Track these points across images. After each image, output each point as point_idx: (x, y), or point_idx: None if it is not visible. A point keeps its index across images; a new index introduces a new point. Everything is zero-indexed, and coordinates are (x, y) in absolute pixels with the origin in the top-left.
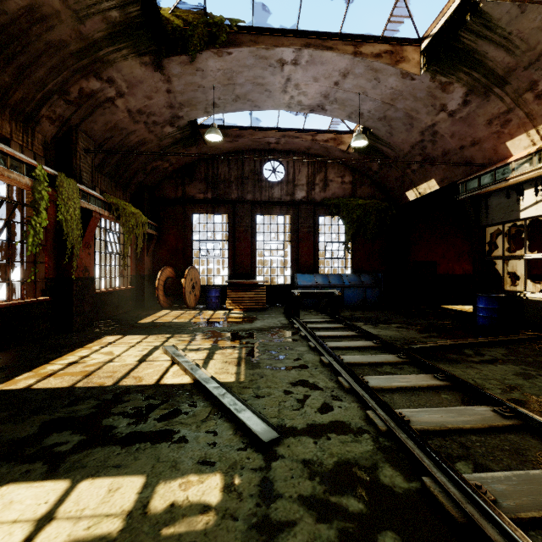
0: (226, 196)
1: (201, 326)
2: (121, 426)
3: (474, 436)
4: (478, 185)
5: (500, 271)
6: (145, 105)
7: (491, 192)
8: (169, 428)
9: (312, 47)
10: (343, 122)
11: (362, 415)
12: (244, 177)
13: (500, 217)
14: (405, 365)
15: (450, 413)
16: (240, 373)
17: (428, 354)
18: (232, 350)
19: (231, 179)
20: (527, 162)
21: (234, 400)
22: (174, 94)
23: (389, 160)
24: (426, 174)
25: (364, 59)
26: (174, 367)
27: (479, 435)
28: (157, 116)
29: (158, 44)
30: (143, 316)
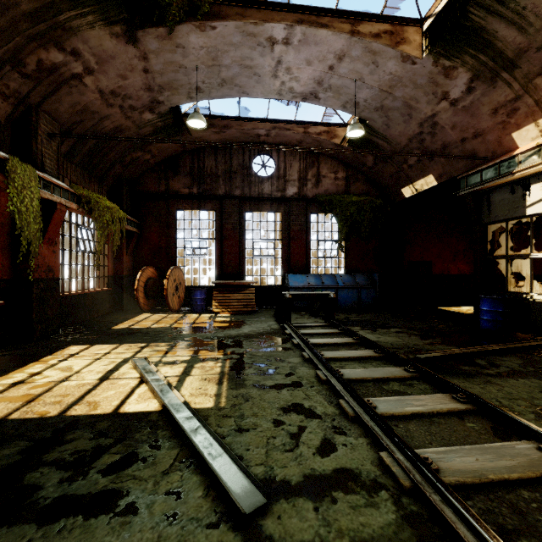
0: (213, 192)
1: (182, 332)
2: (49, 485)
3: (525, 491)
4: (481, 179)
5: (496, 271)
6: (119, 86)
7: (494, 187)
8: (116, 487)
9: (306, 24)
10: (337, 114)
11: (373, 458)
12: (232, 171)
13: (503, 213)
14: (414, 380)
15: (486, 454)
16: (220, 395)
17: (437, 365)
18: (214, 362)
19: (218, 174)
20: (535, 154)
21: (208, 439)
22: (153, 74)
23: (388, 151)
24: (423, 169)
25: (362, 39)
26: (142, 388)
27: (531, 489)
28: (134, 100)
29: (131, 12)
30: (120, 320)
